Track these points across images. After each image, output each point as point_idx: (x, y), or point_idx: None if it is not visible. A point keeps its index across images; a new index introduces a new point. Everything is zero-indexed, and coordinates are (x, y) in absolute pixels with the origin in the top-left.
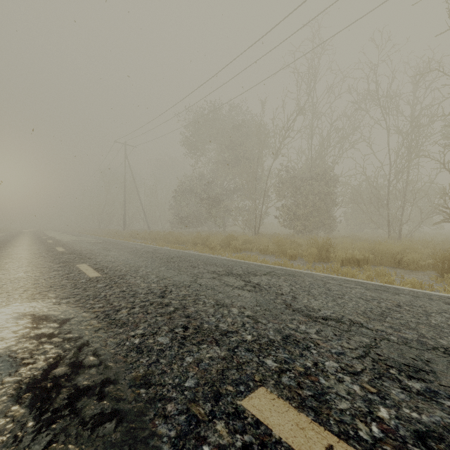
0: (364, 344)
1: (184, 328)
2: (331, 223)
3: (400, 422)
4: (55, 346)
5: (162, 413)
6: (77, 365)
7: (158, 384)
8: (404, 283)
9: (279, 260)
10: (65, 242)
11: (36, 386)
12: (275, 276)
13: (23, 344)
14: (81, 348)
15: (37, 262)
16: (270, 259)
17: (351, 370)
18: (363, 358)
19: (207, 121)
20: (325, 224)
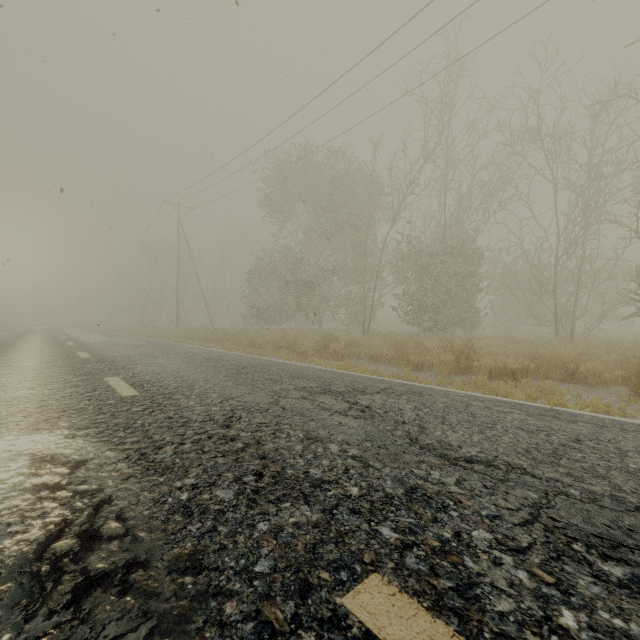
0: (530, 502)
1: (257, 476)
2: (473, 317)
3: (596, 636)
4: (61, 504)
5: (217, 618)
6: (91, 535)
7: (213, 569)
8: (583, 405)
9: (399, 371)
10: (91, 344)
11: (24, 571)
12: (394, 395)
13: (12, 501)
14: (100, 507)
15: (48, 374)
16: (385, 369)
17: (513, 545)
18: (531, 526)
19: (295, 171)
20: (464, 319)
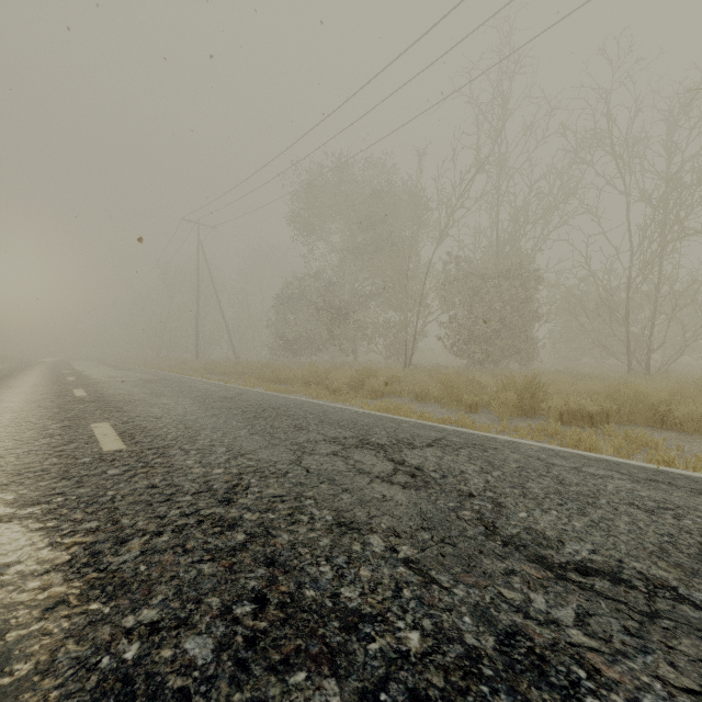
0: None
1: (257, 604)
2: (530, 348)
3: None
4: None
5: None
6: None
7: None
8: (698, 464)
9: (449, 413)
10: (94, 379)
11: None
12: (450, 449)
13: None
14: None
15: (26, 418)
16: (433, 410)
17: None
18: None
19: (327, 184)
20: (520, 350)
